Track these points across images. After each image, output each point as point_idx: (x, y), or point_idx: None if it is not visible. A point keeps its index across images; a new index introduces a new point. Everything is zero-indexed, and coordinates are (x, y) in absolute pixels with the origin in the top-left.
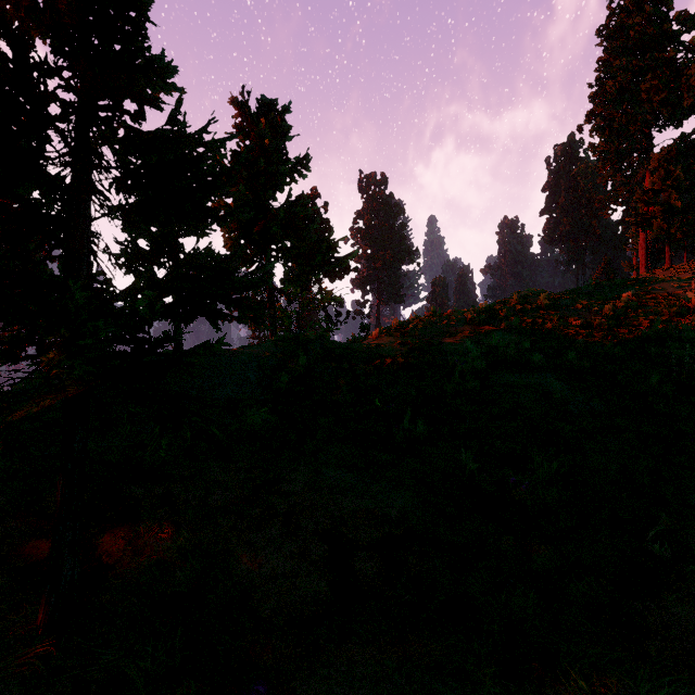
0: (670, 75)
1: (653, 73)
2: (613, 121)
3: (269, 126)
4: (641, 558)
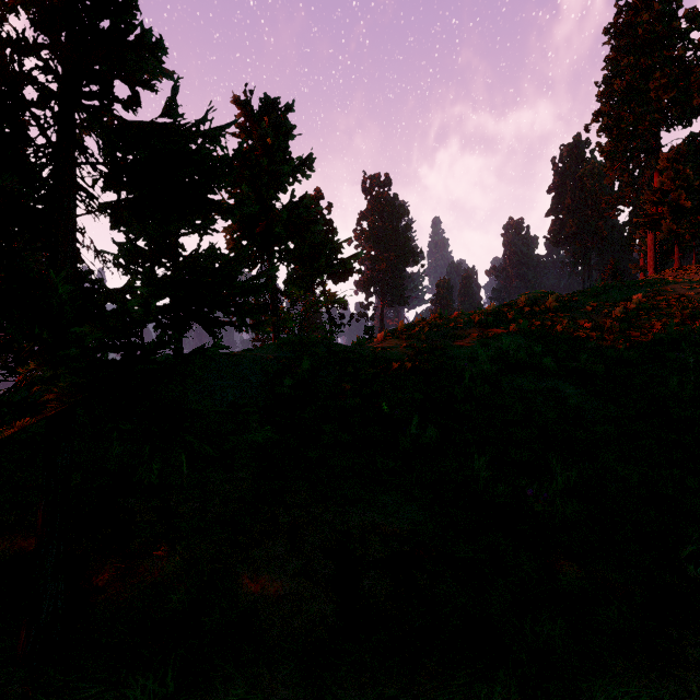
0: (679, 73)
1: (661, 71)
2: (620, 120)
3: (272, 125)
4: (673, 580)
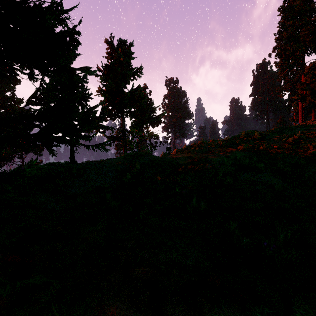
0: (314, 28)
1: (305, 27)
2: (286, 51)
3: (123, 52)
4: None
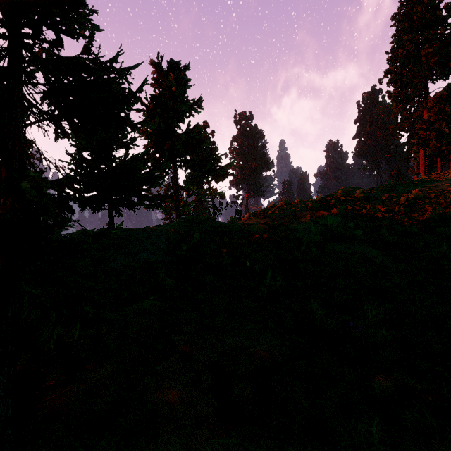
0: (441, 45)
1: (429, 44)
2: (402, 76)
3: (175, 79)
4: None
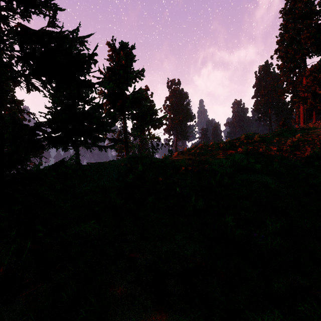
0: (315, 31)
1: (307, 30)
2: (287, 53)
3: (125, 55)
4: None
